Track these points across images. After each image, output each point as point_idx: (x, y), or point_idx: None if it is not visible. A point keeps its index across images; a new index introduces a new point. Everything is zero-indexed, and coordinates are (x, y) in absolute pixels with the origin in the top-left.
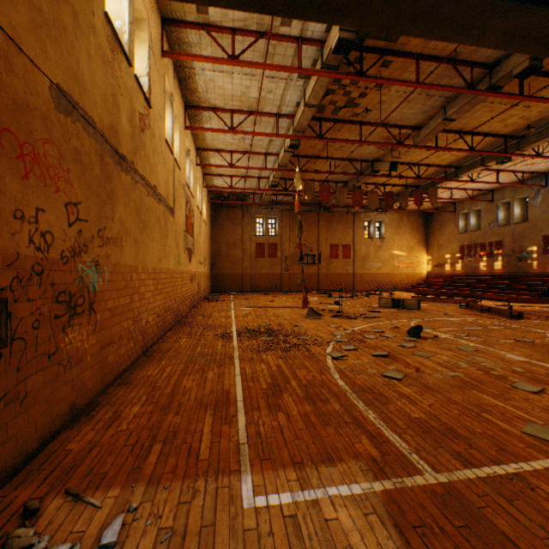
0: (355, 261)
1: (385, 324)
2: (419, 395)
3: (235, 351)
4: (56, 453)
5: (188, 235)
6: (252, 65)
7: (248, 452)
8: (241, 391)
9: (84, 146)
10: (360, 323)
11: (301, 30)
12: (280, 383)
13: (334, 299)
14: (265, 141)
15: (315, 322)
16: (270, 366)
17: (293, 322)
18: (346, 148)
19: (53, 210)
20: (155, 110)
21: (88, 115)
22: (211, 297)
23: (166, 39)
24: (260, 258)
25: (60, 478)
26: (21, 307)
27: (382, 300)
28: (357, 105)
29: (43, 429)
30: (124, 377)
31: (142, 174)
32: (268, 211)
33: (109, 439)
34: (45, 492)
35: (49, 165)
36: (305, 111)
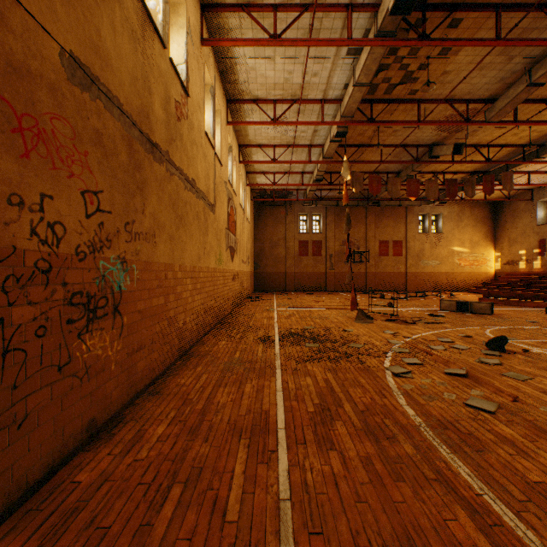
0: (408, 258)
1: (452, 332)
2: (528, 440)
3: (276, 359)
4: (62, 485)
5: (230, 233)
6: (296, 43)
7: (291, 517)
8: (282, 414)
9: (107, 128)
10: (421, 330)
11: None
12: (331, 405)
13: (384, 300)
14: (309, 131)
15: (366, 326)
16: (317, 381)
17: (341, 325)
18: (400, 133)
19: (65, 198)
20: (194, 100)
21: (112, 94)
22: (254, 296)
23: (206, 28)
24: (303, 257)
25: (55, 527)
26: (19, 311)
27: (443, 303)
28: (415, 80)
29: (50, 454)
30: (157, 384)
31: (179, 166)
32: (312, 208)
33: (123, 471)
34: None
35: (59, 145)
36: (355, 91)
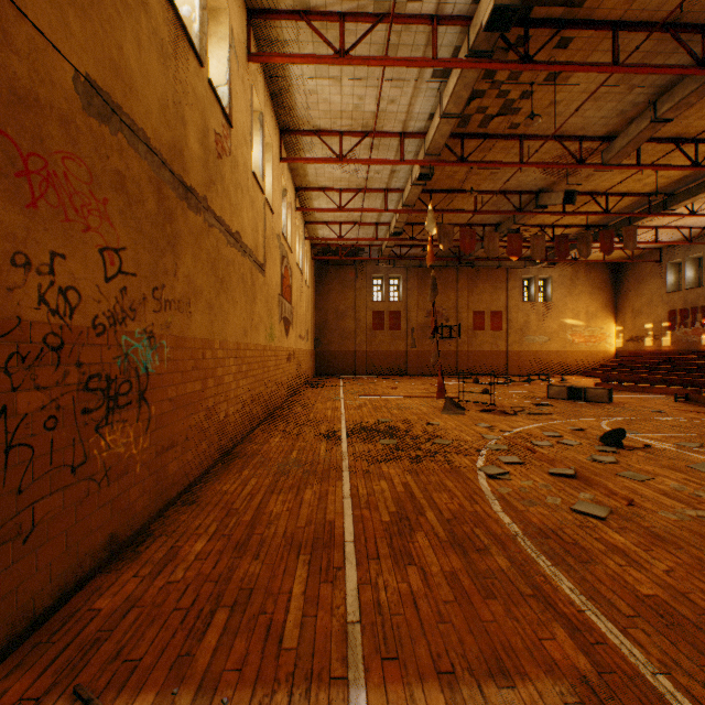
0: (509, 333)
1: (561, 424)
2: (642, 549)
3: (344, 459)
4: (78, 614)
5: (284, 300)
6: (368, 61)
7: (360, 641)
8: (351, 525)
9: (130, 169)
10: (523, 422)
11: (437, 4)
12: (410, 513)
13: (480, 386)
14: (385, 172)
15: (455, 418)
16: (394, 485)
17: (425, 417)
18: (499, 176)
19: (80, 257)
20: (238, 131)
21: (137, 126)
22: (315, 381)
23: (254, 38)
24: (378, 331)
25: (73, 662)
26: (25, 398)
27: (552, 389)
28: (516, 111)
29: (62, 575)
30: (192, 492)
31: (220, 216)
32: (389, 269)
33: (155, 595)
34: (46, 688)
35: (73, 192)
36: (442, 124)
